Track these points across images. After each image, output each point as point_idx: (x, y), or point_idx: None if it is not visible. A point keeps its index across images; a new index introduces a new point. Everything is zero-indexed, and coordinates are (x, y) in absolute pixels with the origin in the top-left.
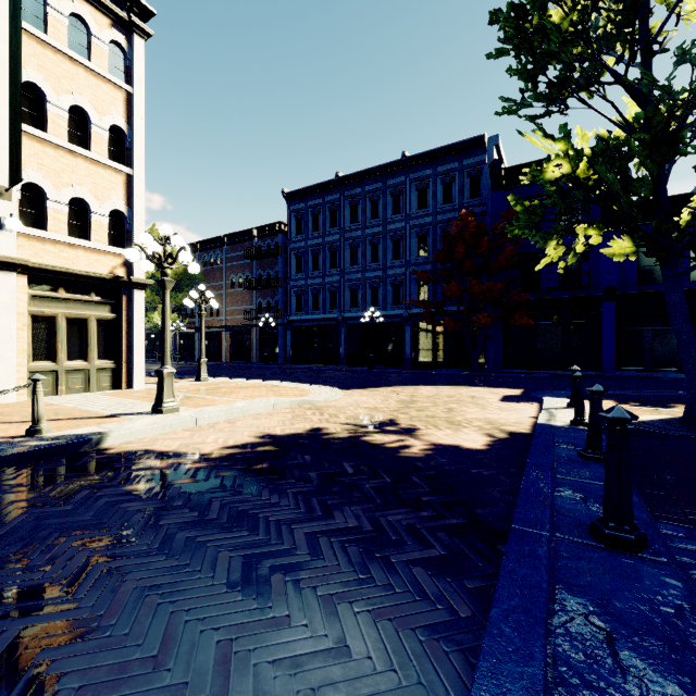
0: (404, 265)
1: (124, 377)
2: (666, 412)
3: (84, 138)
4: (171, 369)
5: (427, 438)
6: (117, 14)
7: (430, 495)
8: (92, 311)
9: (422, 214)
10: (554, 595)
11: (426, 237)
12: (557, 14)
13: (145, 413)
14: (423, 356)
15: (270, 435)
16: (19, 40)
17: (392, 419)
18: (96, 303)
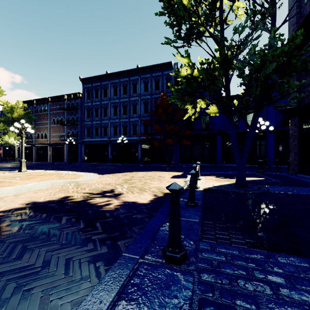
0: (138, 117)
1: None
2: (232, 181)
3: None
4: None
5: (123, 199)
6: None
7: (98, 234)
8: None
9: (146, 94)
10: None
11: (148, 104)
12: (186, 1)
13: None
14: (146, 158)
15: (34, 202)
16: None
17: (113, 189)
18: None
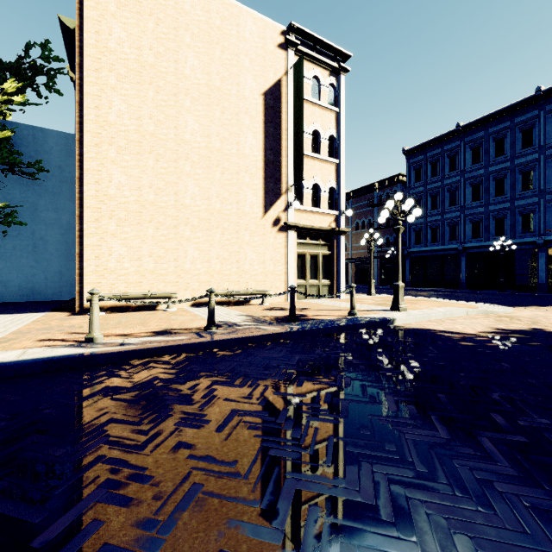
0: (536, 195)
1: (334, 291)
2: None
3: (316, 148)
4: (402, 283)
5: None
6: (332, 66)
7: None
8: (320, 250)
9: None
10: None
11: None
12: None
13: (386, 310)
14: None
15: (502, 329)
16: (301, 104)
17: None
18: (321, 245)
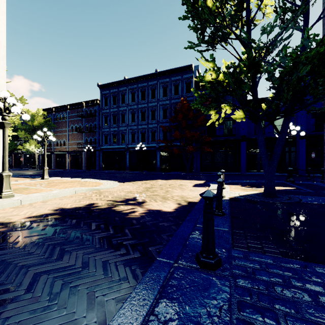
0: (156, 123)
1: None
2: (259, 190)
3: None
4: (8, 173)
5: (147, 207)
6: None
7: (129, 240)
8: None
9: (165, 99)
10: (154, 308)
11: (167, 110)
12: (210, 3)
13: None
14: (165, 165)
15: (61, 208)
16: None
17: (135, 197)
18: None
